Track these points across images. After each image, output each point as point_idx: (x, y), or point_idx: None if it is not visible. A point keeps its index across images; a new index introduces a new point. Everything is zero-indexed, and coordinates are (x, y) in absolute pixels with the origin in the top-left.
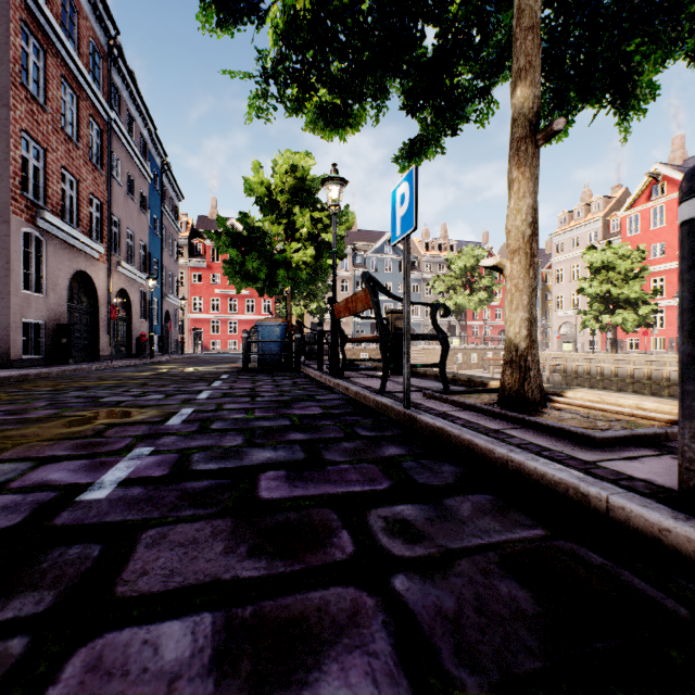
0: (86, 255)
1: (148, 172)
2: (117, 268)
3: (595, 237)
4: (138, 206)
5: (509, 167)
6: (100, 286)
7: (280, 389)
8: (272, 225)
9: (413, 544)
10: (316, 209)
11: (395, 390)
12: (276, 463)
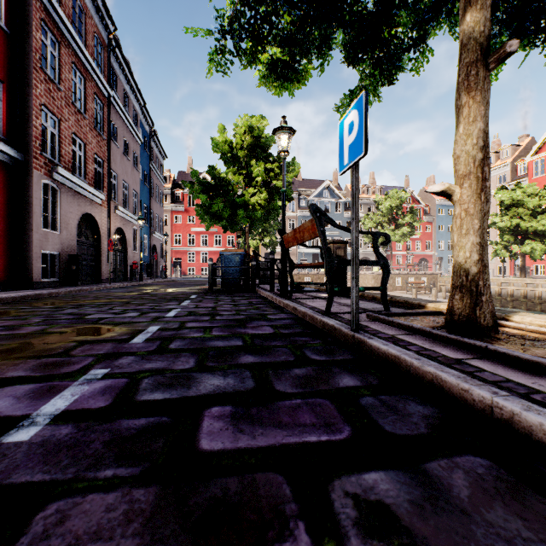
0: (91, 201)
1: (139, 137)
2: (115, 211)
3: (503, 179)
4: (131, 164)
5: (458, 93)
6: (102, 225)
7: (237, 308)
8: (233, 175)
9: None
10: (269, 161)
11: (339, 311)
12: (223, 394)
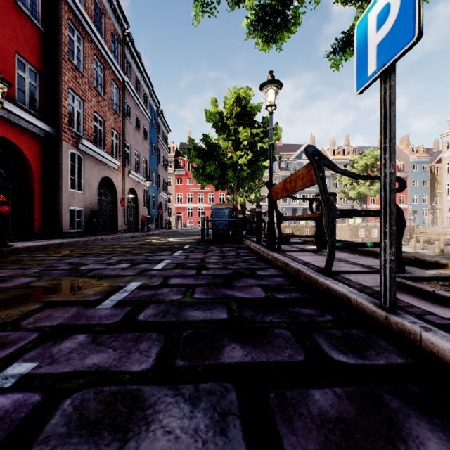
0: (109, 167)
1: (148, 114)
2: (129, 175)
3: None
4: (142, 136)
5: None
6: (118, 186)
7: (225, 260)
8: (224, 141)
9: None
10: (254, 127)
11: (339, 269)
12: None
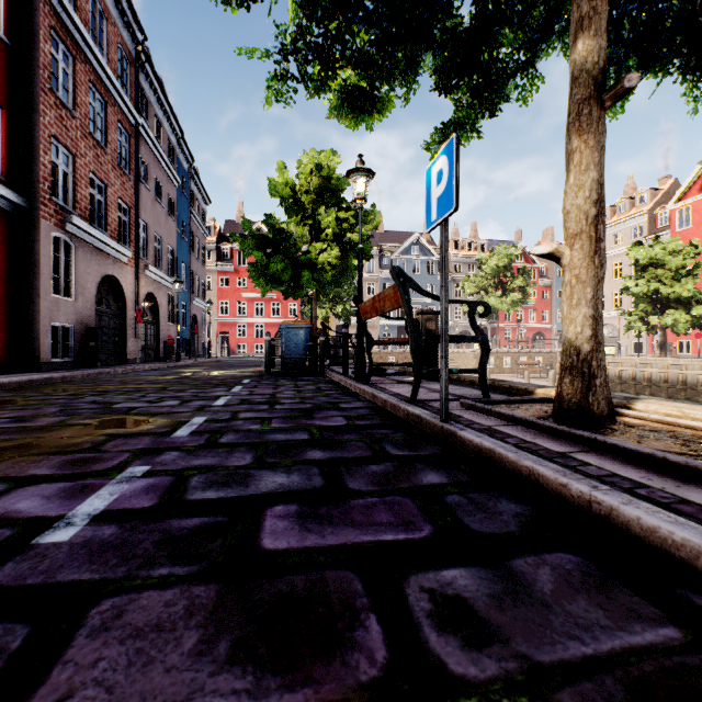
0: (114, 259)
1: (175, 176)
2: (145, 272)
3: (640, 232)
4: (166, 211)
5: (568, 136)
6: (128, 290)
7: (302, 395)
8: (297, 226)
9: (477, 650)
10: (342, 208)
11: (428, 398)
12: (287, 492)
